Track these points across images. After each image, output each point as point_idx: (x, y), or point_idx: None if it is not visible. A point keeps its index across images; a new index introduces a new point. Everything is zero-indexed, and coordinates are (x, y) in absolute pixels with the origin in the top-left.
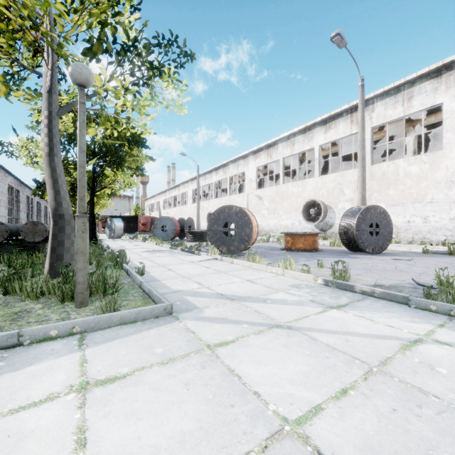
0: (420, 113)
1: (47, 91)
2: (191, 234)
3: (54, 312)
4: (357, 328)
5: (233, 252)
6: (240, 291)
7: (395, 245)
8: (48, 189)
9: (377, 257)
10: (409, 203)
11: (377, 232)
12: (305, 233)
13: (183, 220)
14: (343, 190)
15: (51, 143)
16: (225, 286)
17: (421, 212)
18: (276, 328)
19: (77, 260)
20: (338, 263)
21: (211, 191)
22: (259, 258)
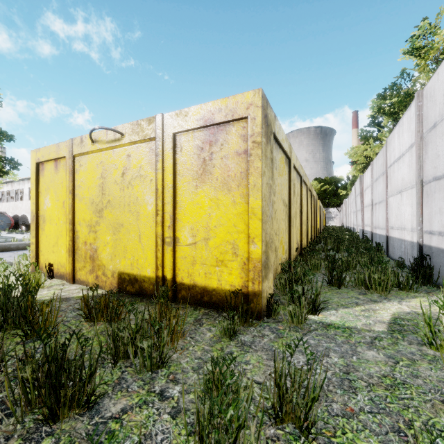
0: None
1: None
2: (24, 226)
3: None
4: None
5: None
6: None
7: None
8: None
9: None
10: None
11: None
12: None
13: (18, 216)
14: None
15: None
16: None
17: None
18: None
19: None
20: None
21: None
22: None
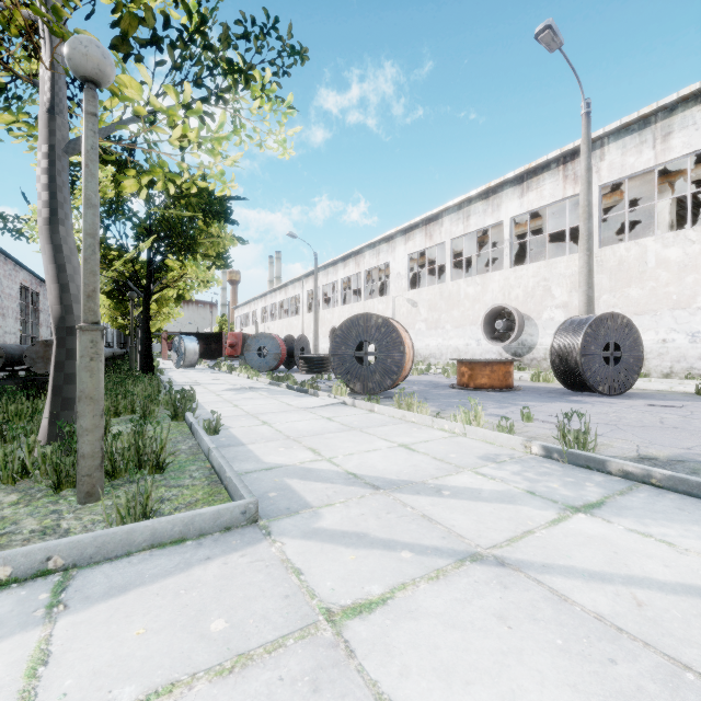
0: (680, 162)
1: (47, 109)
2: (304, 361)
3: (33, 513)
4: (649, 567)
5: (372, 391)
6: (389, 468)
7: (641, 380)
8: (49, 283)
9: (620, 402)
10: (665, 310)
11: (616, 359)
12: (492, 360)
13: (292, 338)
14: (551, 290)
15: (53, 201)
16: (360, 458)
17: (687, 326)
18: (472, 564)
19: (80, 413)
20: (570, 416)
21: (336, 294)
22: (419, 403)
